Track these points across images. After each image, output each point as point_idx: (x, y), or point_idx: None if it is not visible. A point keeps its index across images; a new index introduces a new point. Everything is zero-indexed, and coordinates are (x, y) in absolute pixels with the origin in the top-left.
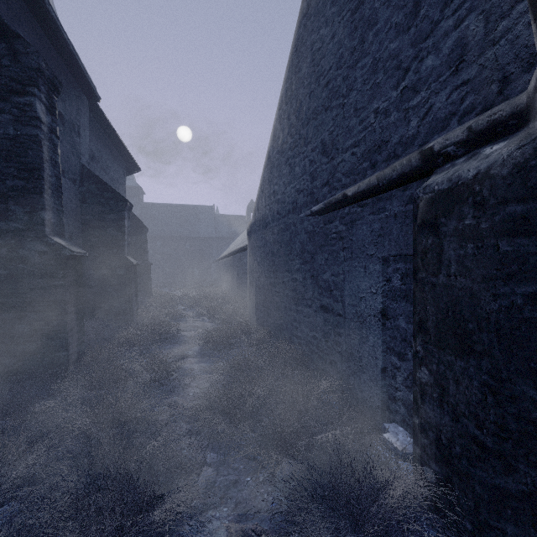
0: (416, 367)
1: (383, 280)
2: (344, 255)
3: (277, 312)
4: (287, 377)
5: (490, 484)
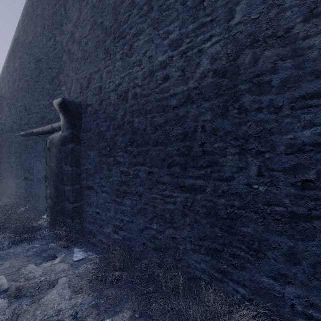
0: (47, 189)
1: (46, 165)
2: (33, 155)
3: (1, 185)
4: (2, 211)
5: (56, 210)
